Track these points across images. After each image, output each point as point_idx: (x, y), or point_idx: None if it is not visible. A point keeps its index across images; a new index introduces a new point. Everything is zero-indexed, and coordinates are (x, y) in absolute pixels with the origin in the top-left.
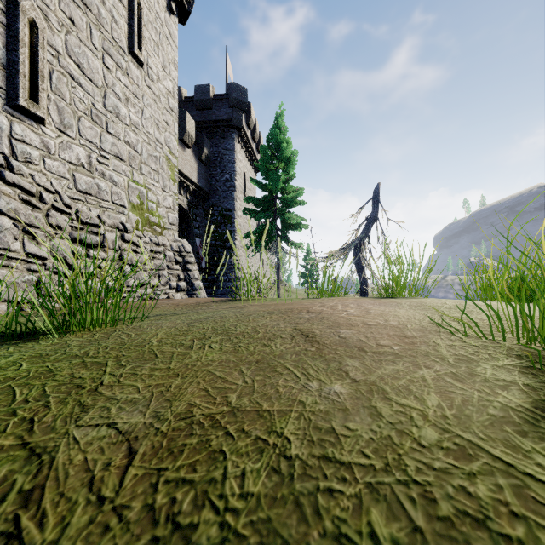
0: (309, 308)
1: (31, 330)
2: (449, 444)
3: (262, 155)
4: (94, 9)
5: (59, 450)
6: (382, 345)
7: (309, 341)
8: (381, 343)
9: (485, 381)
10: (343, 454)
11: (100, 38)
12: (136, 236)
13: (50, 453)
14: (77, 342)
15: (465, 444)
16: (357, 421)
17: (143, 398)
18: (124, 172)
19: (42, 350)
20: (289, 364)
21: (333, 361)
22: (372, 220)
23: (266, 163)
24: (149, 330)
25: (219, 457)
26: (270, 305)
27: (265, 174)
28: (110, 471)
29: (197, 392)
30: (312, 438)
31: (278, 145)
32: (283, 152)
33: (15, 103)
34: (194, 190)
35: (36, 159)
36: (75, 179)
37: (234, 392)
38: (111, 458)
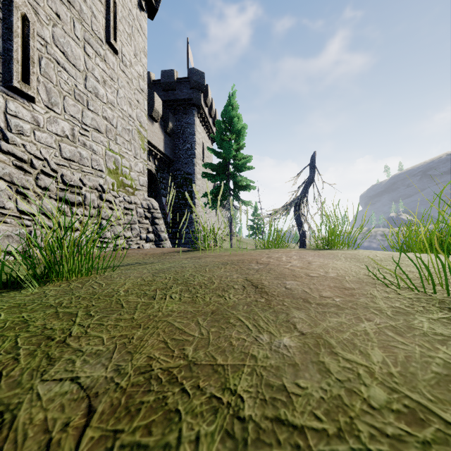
0: (258, 259)
1: (17, 280)
2: (398, 406)
3: (217, 128)
4: (76, 6)
5: (21, 407)
6: (325, 296)
7: (259, 292)
8: (324, 295)
9: (424, 334)
10: (295, 415)
11: (81, 30)
12: (112, 196)
13: (13, 411)
14: (53, 292)
15: (414, 407)
16: (306, 377)
17: (107, 350)
18: (102, 142)
19: (21, 300)
20: (241, 315)
21: (281, 312)
22: (310, 182)
23: (220, 135)
24: (118, 280)
25: (174, 418)
26: (224, 255)
27: (220, 144)
28: (68, 432)
29: (156, 344)
30: (265, 396)
31: (231, 119)
32: (234, 125)
33: (10, 84)
34: (161, 157)
35: (27, 131)
36: (60, 148)
37: (191, 344)
38: (71, 417)
